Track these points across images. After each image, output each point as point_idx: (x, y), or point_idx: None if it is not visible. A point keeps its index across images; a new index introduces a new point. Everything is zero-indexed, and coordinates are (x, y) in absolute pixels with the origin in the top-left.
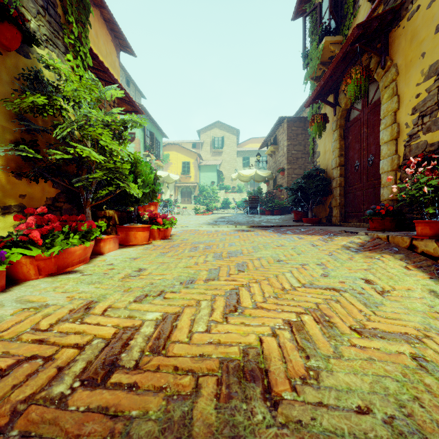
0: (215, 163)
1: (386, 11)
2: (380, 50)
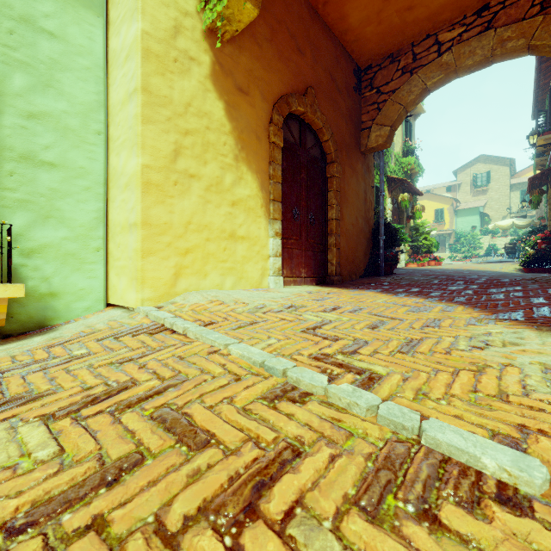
0: (477, 205)
1: (544, 171)
2: (548, 181)
